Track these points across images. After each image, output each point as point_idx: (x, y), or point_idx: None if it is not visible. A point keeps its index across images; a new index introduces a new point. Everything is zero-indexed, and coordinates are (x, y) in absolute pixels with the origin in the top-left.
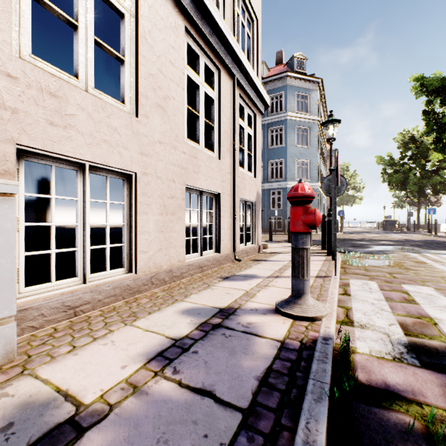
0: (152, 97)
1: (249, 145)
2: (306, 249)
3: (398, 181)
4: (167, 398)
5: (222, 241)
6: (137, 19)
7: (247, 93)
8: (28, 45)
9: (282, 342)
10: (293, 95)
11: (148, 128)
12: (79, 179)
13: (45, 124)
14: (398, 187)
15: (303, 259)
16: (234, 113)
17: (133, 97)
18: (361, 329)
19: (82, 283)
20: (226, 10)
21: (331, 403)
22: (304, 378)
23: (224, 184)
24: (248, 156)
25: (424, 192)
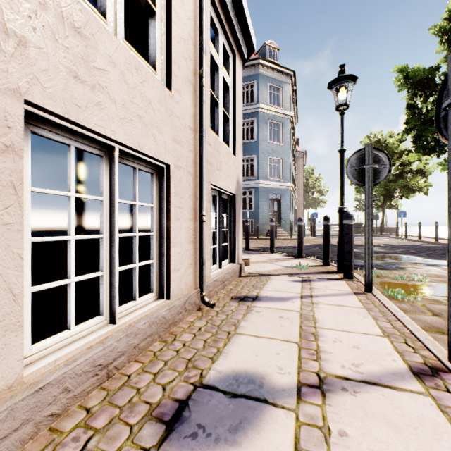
0: None
1: (226, 103)
2: None
3: None
4: None
5: (175, 271)
6: None
7: (224, 3)
8: None
9: None
10: (265, 85)
11: None
12: None
13: None
14: None
15: None
16: (201, 13)
17: None
18: None
19: None
20: None
21: None
22: None
23: (178, 148)
24: (223, 122)
25: (389, 196)
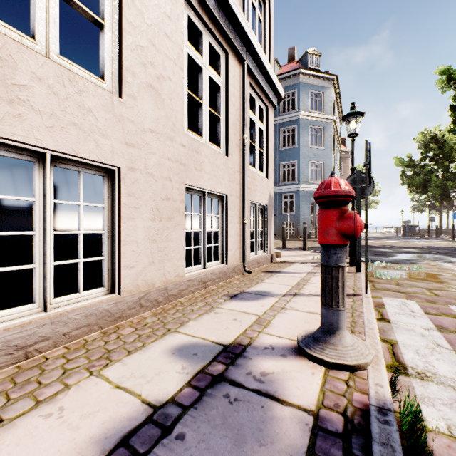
0: (141, 75)
1: (261, 142)
2: (341, 268)
3: (419, 184)
4: None
5: (230, 250)
6: None
7: (259, 82)
8: None
9: (315, 415)
10: (306, 93)
11: (135, 112)
12: (38, 173)
13: None
14: (419, 190)
15: (337, 281)
16: (243, 104)
17: (116, 73)
18: (421, 380)
19: (42, 311)
20: None
21: None
22: None
23: (231, 184)
24: (259, 154)
25: (447, 195)
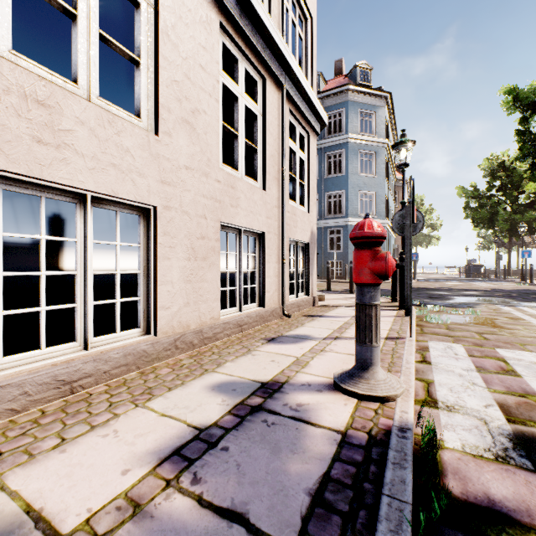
0: (176, 110)
1: (302, 173)
2: (374, 306)
3: (485, 217)
4: (180, 526)
5: (267, 292)
6: (157, 10)
7: (299, 108)
8: (8, 38)
9: (344, 434)
10: (355, 112)
11: (171, 149)
12: (79, 214)
13: (30, 142)
14: (485, 225)
15: (371, 319)
16: (282, 133)
17: (151, 110)
18: (448, 412)
19: (83, 350)
20: (272, 4)
21: (413, 529)
22: (374, 492)
23: (269, 221)
24: (300, 186)
25: (517, 231)
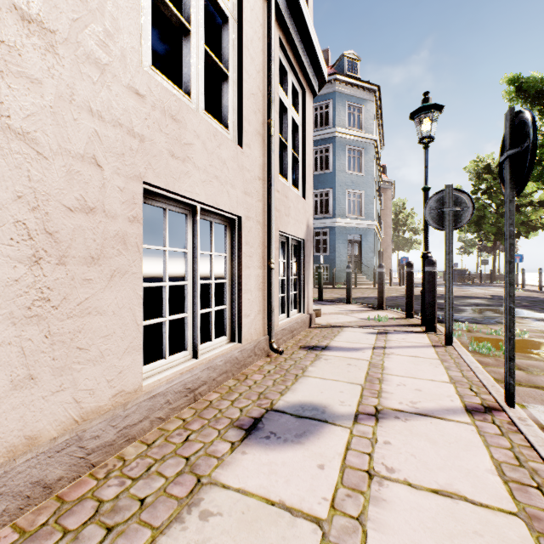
0: None
1: (294, 143)
2: None
3: (471, 220)
4: None
5: (246, 317)
6: None
7: (293, 42)
8: None
9: None
10: (343, 105)
11: None
12: None
13: None
14: (471, 228)
15: None
16: (269, 64)
17: None
18: None
19: None
20: None
21: None
22: None
23: (249, 199)
24: (292, 162)
25: (502, 235)
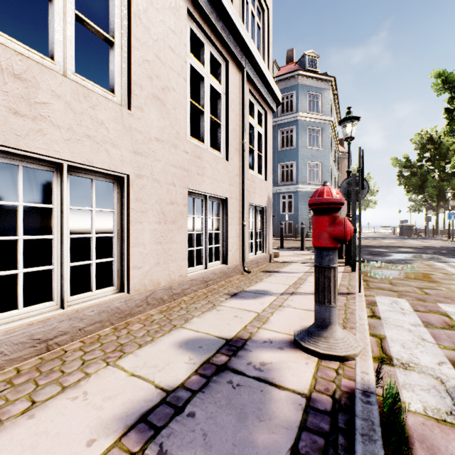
0: (147, 87)
1: (260, 146)
2: (333, 269)
3: (416, 184)
4: None
5: (230, 251)
6: None
7: (257, 88)
8: None
9: (308, 397)
10: (304, 94)
11: (142, 123)
12: (56, 182)
13: (7, 113)
14: (416, 191)
15: (329, 281)
16: (243, 110)
17: (125, 86)
18: (404, 370)
19: (60, 308)
20: None
21: None
22: None
23: (231, 187)
24: (258, 157)
25: (444, 196)
